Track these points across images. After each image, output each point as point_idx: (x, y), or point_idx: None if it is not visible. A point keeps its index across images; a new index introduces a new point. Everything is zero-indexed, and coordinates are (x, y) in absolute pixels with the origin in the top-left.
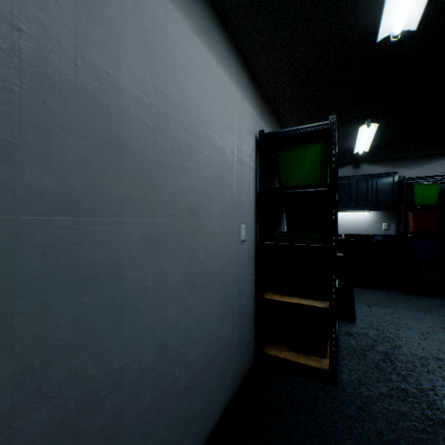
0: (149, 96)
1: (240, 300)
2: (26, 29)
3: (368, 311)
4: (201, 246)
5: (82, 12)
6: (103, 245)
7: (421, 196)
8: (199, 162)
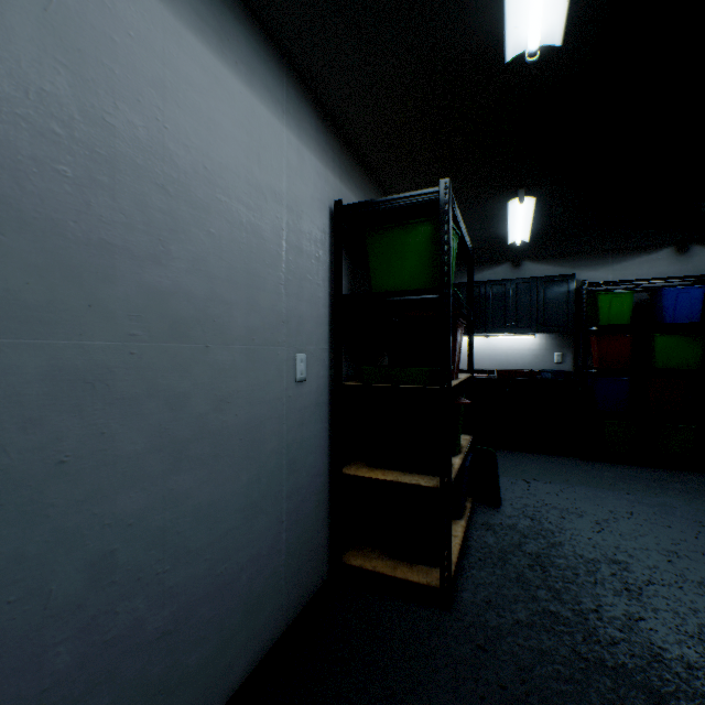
0: (68, 125)
1: (295, 477)
2: None
3: (524, 489)
4: (202, 389)
5: None
6: None
7: (607, 311)
8: (198, 246)
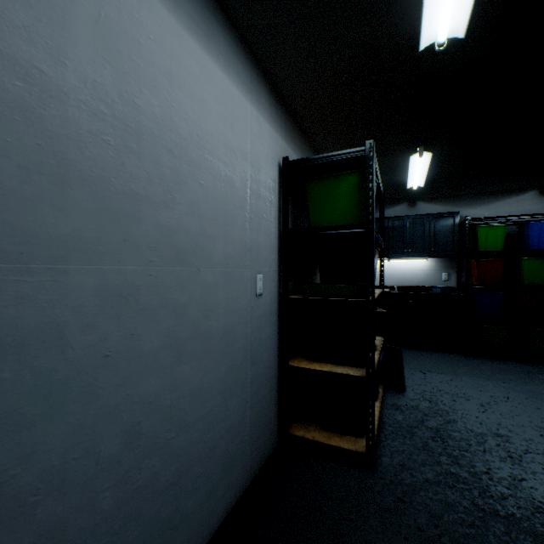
0: (111, 106)
1: (255, 368)
2: None
3: (421, 378)
4: (195, 301)
5: None
6: (33, 301)
7: (485, 240)
8: (193, 194)
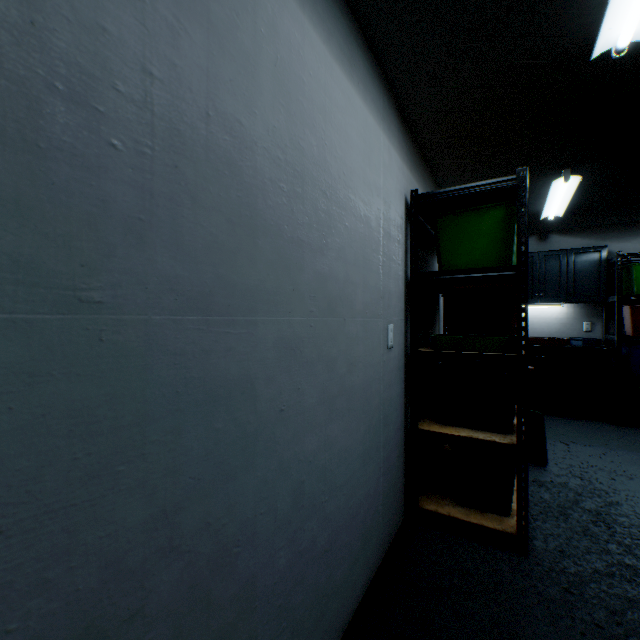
0: (284, 151)
1: (387, 430)
2: (158, 74)
3: (564, 450)
4: (342, 355)
5: (214, 44)
6: (235, 353)
7: None
8: (340, 238)
